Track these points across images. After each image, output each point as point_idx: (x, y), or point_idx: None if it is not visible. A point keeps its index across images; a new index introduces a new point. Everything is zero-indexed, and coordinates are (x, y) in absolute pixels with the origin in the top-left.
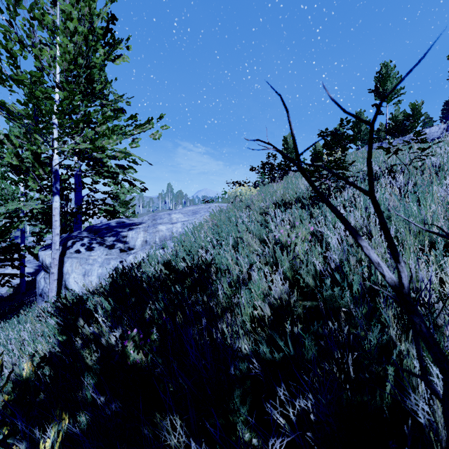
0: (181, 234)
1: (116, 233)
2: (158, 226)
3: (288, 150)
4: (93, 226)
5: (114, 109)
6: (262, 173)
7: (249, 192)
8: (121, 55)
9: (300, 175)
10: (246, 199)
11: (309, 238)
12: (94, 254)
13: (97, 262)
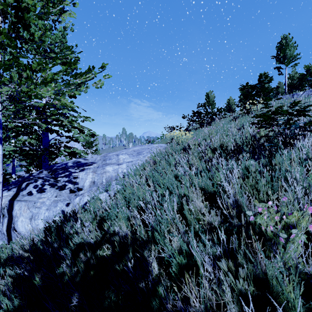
0: (125, 174)
1: (68, 173)
2: (106, 167)
3: (209, 103)
4: (53, 166)
5: (62, 63)
6: (191, 120)
7: (185, 136)
8: (68, 10)
9: (227, 121)
10: (182, 142)
11: (309, 225)
12: (44, 196)
13: (44, 205)
